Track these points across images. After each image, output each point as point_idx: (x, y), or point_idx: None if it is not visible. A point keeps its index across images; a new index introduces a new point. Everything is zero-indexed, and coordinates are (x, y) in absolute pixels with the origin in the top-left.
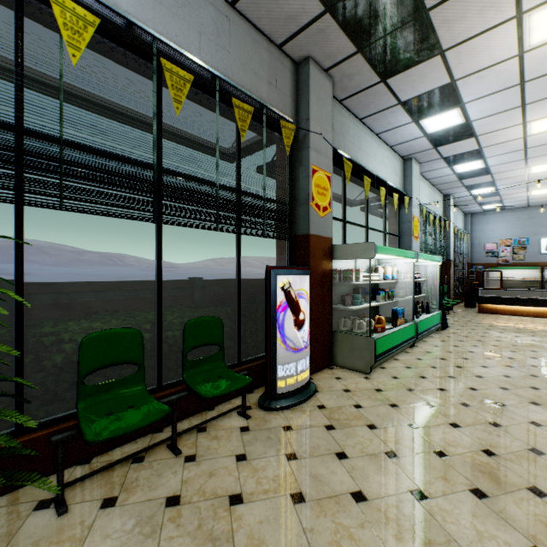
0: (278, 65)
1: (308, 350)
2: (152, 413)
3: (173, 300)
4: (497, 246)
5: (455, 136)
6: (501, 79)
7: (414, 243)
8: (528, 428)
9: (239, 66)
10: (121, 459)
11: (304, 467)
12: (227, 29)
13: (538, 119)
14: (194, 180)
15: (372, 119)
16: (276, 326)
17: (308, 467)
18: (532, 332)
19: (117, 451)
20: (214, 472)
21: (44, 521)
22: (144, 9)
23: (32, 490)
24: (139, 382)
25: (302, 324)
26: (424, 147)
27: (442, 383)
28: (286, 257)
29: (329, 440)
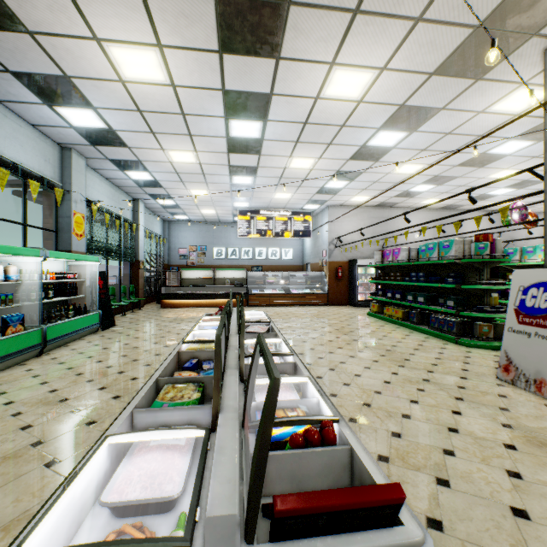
0: None
1: None
2: None
3: None
4: (188, 251)
5: (108, 140)
6: (118, 98)
7: (75, 240)
8: (62, 418)
9: None
10: None
11: None
12: None
13: (172, 150)
14: None
15: None
16: None
17: None
18: (182, 320)
19: None
20: None
21: None
22: None
23: None
24: None
25: None
26: (80, 140)
27: (21, 394)
28: None
29: None
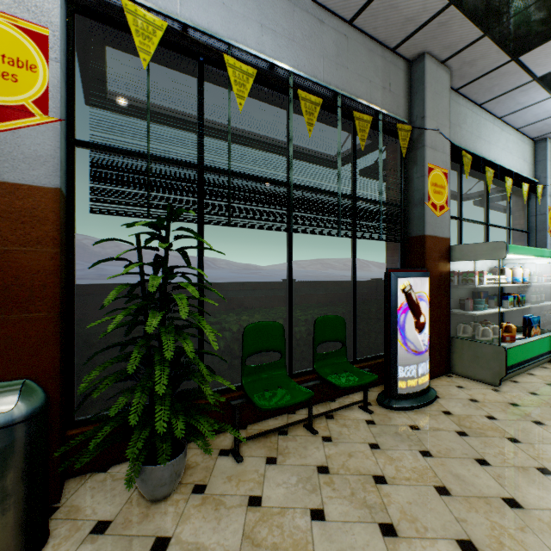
0: (391, 68)
1: (428, 354)
2: (299, 394)
3: (268, 300)
4: None
5: None
6: None
7: (549, 239)
8: None
9: (356, 78)
10: (274, 429)
11: (442, 465)
12: (345, 47)
13: None
14: (320, 192)
15: (495, 102)
16: (396, 328)
17: (447, 466)
18: None
19: (263, 423)
20: (351, 453)
21: (228, 464)
22: (281, 50)
23: (212, 441)
24: (282, 368)
25: (423, 327)
26: None
27: None
28: (398, 259)
29: (464, 445)
